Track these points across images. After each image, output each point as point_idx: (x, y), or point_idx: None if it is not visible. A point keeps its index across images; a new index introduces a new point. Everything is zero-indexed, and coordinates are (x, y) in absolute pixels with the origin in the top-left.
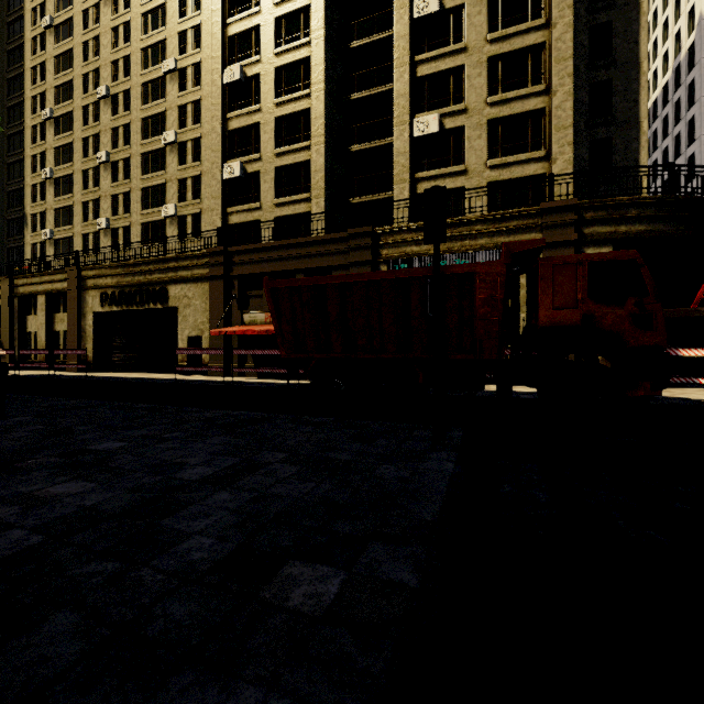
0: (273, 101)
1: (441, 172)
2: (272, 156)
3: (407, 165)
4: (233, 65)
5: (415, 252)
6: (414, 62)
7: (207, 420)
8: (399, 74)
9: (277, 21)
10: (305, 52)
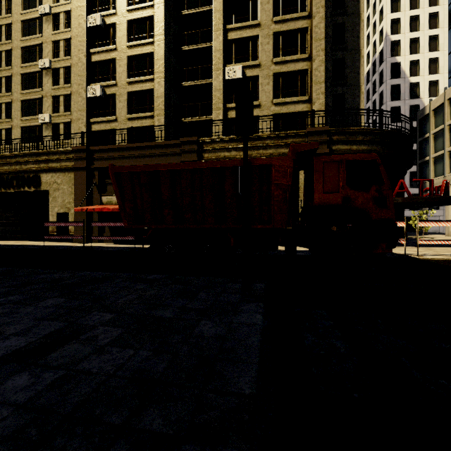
0: (126, 44)
1: None
2: (125, 84)
3: (221, 98)
4: (95, 14)
5: (227, 156)
6: (226, 29)
7: (52, 281)
8: (216, 35)
9: None
10: (150, 12)
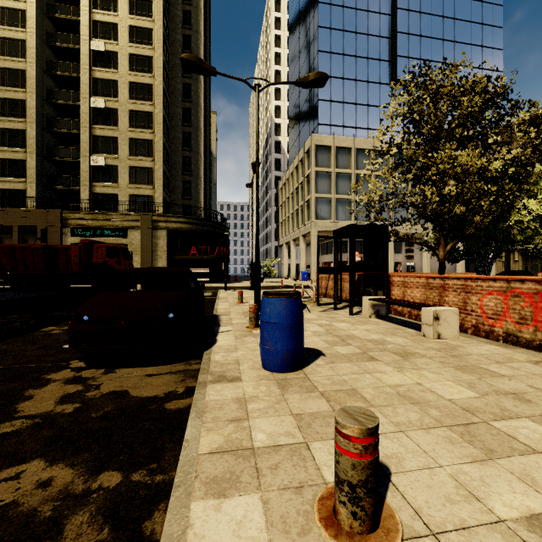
0: None
1: (106, 185)
2: None
3: (88, 178)
4: None
5: (85, 224)
6: (92, 127)
7: None
8: (83, 131)
9: (1, 69)
10: (22, 96)
